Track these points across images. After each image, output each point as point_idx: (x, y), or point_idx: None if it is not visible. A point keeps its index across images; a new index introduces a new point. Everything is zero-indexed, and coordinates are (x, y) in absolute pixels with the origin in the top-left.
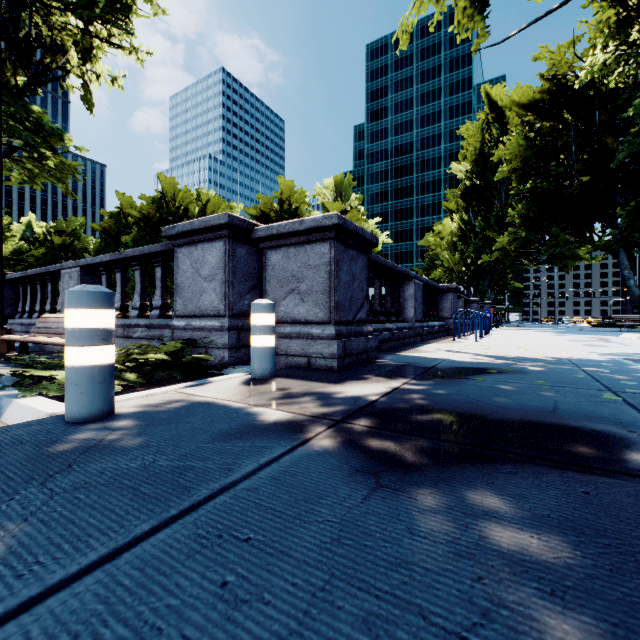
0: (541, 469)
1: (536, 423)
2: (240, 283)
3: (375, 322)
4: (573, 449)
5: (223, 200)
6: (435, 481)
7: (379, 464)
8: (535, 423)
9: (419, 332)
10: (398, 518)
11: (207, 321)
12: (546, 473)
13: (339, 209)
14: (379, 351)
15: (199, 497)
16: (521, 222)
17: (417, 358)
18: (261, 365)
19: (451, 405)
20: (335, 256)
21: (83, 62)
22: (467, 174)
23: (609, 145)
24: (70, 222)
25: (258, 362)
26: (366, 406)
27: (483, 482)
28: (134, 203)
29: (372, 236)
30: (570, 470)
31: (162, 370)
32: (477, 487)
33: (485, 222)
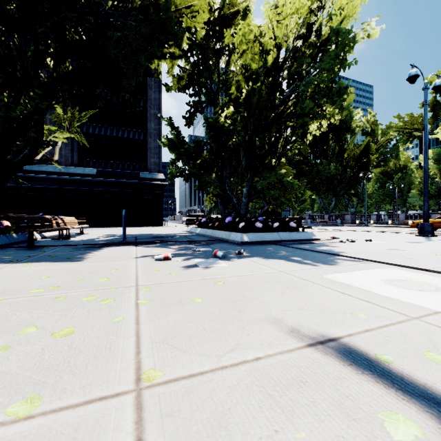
0: None
1: None
2: None
3: None
4: None
5: None
6: None
7: None
8: None
9: None
10: None
11: None
12: None
13: None
14: None
15: None
16: None
17: None
18: None
19: None
20: None
21: None
22: None
23: None
24: None
25: None
26: None
27: None
28: None
29: None
30: None
31: None
32: None
33: None
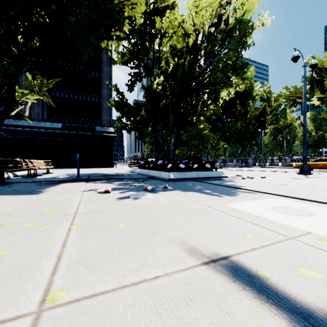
0: None
1: None
2: None
3: None
4: None
5: None
6: None
7: None
8: None
9: None
10: None
11: None
12: None
13: None
14: None
15: None
16: None
17: None
18: None
19: None
20: None
21: None
22: None
23: None
24: None
25: None
26: None
27: None
28: None
29: None
30: None
31: None
32: None
33: None
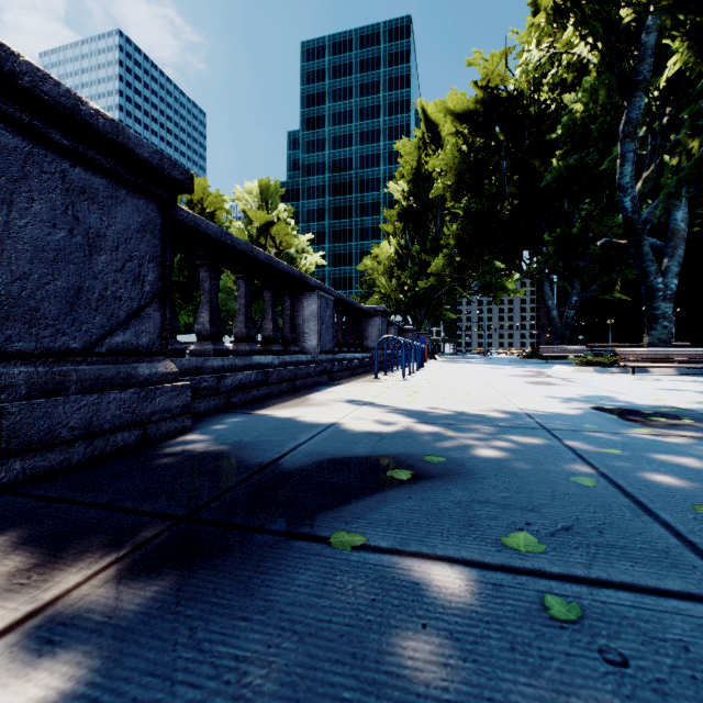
0: None
1: None
2: None
3: (238, 353)
4: None
5: None
6: None
7: None
8: None
9: (326, 368)
10: None
11: None
12: None
13: (264, 219)
14: (228, 407)
15: None
16: (456, 244)
17: (277, 425)
18: None
19: None
20: None
21: None
22: (404, 194)
23: (537, 169)
24: None
25: None
26: None
27: None
28: None
29: (165, 159)
30: None
31: None
32: None
33: (422, 247)
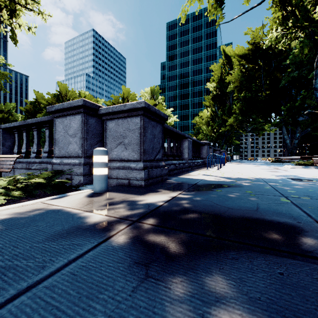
0: (252, 254)
1: (248, 218)
2: (91, 138)
3: (167, 160)
4: (270, 237)
5: (93, 97)
6: (186, 269)
7: (151, 255)
8: (247, 218)
9: (190, 165)
10: (153, 311)
11: (72, 160)
12: (256, 257)
13: (153, 103)
14: (169, 175)
15: (3, 299)
16: (239, 112)
17: (188, 179)
18: (99, 185)
19: (202, 207)
20: (143, 124)
21: (10, 17)
22: (214, 88)
23: (278, 77)
24: (7, 106)
25: (97, 183)
26: (154, 210)
27: (217, 268)
28: (44, 97)
29: (164, 114)
30: (270, 254)
31: (38, 189)
32: (213, 273)
33: (222, 112)
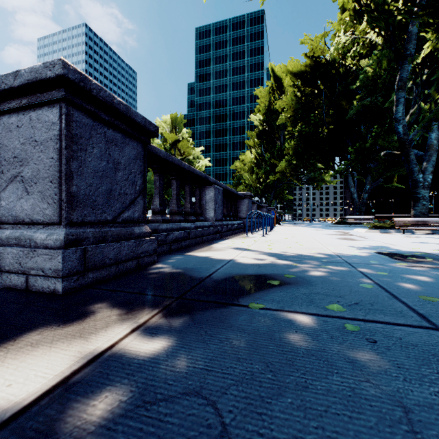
0: None
1: None
2: None
3: (172, 221)
4: None
5: None
6: None
7: None
8: None
9: (218, 230)
10: None
11: None
12: None
13: (174, 138)
14: (170, 251)
15: None
16: (293, 153)
17: (201, 260)
18: None
19: None
20: (69, 128)
21: None
22: (260, 122)
23: (344, 106)
24: None
25: None
26: None
27: None
28: None
29: (146, 121)
30: None
31: None
32: None
33: (271, 154)
